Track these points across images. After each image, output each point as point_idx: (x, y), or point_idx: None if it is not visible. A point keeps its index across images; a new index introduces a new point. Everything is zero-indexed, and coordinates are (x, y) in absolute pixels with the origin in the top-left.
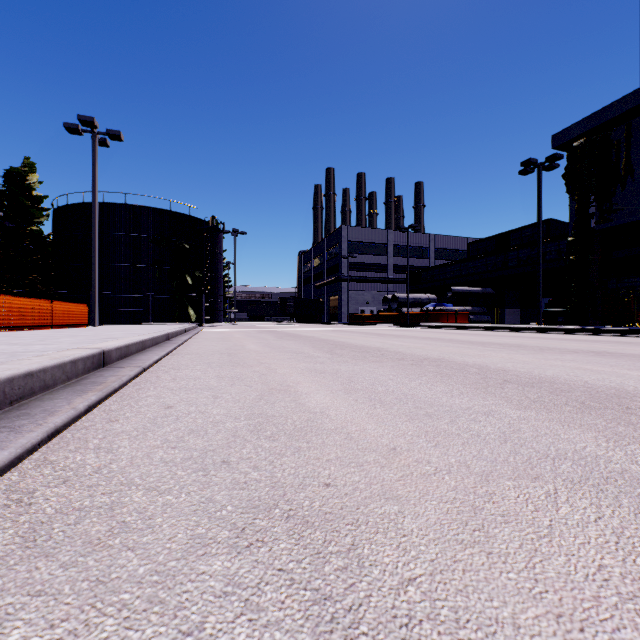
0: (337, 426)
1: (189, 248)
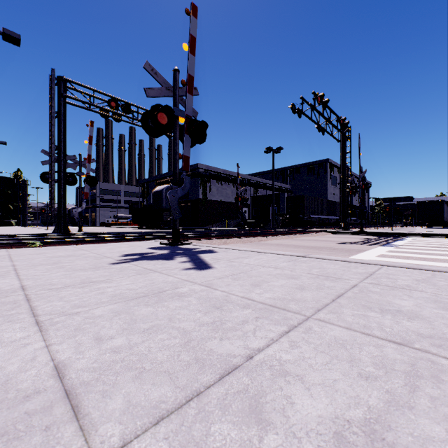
0: None
1: (11, 192)
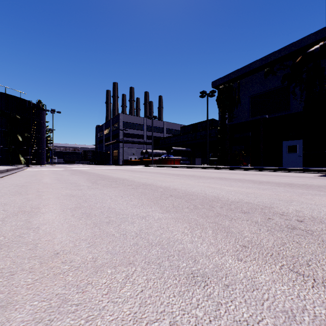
0: (35, 238)
1: (20, 118)
